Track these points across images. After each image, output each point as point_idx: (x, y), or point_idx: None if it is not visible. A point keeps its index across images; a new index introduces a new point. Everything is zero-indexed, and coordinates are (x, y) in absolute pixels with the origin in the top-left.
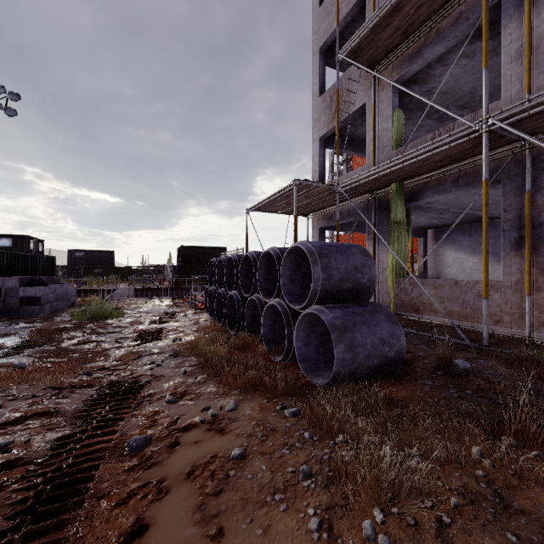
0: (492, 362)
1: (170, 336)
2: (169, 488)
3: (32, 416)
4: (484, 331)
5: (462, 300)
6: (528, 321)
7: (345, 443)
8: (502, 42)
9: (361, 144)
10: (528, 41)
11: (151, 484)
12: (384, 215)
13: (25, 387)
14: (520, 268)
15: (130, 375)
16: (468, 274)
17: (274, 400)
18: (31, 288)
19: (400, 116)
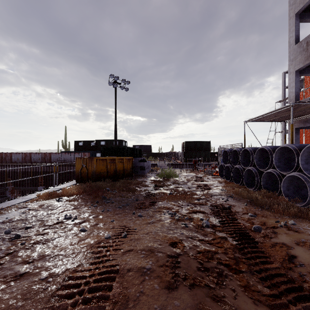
0: None
1: (213, 188)
2: (291, 246)
3: (196, 212)
4: None
5: None
6: None
7: None
8: None
9: None
10: None
11: (279, 243)
12: None
13: (181, 201)
14: None
15: (216, 203)
16: None
17: None
18: (142, 163)
19: None
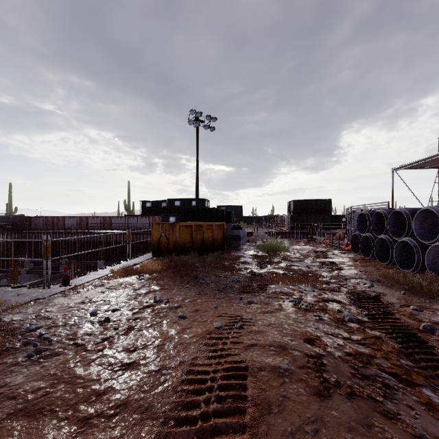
0: None
1: (344, 267)
2: None
3: (328, 300)
4: None
5: None
6: None
7: None
8: None
9: None
10: None
11: None
12: None
13: (302, 285)
14: None
15: (355, 289)
16: None
17: None
18: (236, 230)
19: None
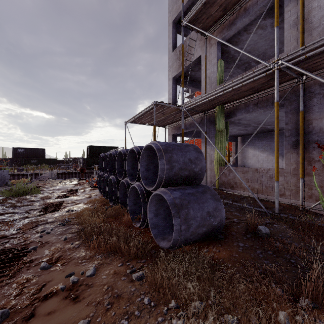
0: (283, 226)
1: (67, 207)
2: None
3: None
4: (275, 203)
5: (260, 181)
6: (301, 195)
7: (176, 308)
8: (285, 15)
9: (199, 83)
10: (301, 14)
11: None
12: (212, 126)
13: None
14: (296, 160)
15: (23, 242)
16: (261, 163)
17: (127, 264)
18: None
19: (222, 63)
